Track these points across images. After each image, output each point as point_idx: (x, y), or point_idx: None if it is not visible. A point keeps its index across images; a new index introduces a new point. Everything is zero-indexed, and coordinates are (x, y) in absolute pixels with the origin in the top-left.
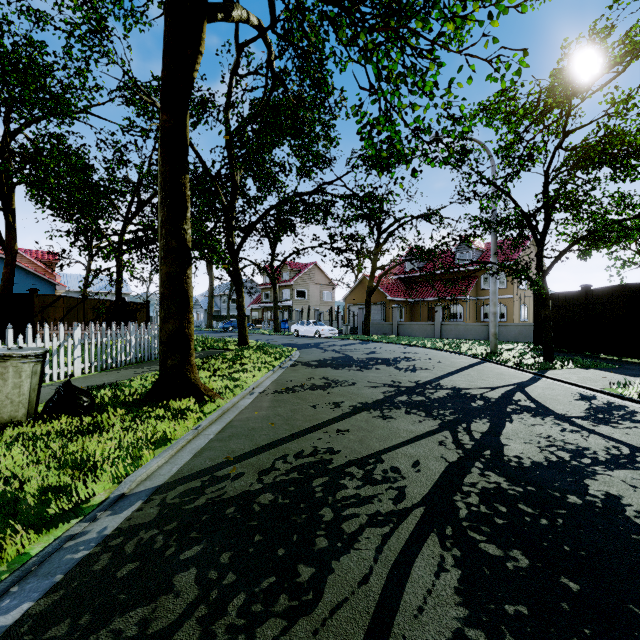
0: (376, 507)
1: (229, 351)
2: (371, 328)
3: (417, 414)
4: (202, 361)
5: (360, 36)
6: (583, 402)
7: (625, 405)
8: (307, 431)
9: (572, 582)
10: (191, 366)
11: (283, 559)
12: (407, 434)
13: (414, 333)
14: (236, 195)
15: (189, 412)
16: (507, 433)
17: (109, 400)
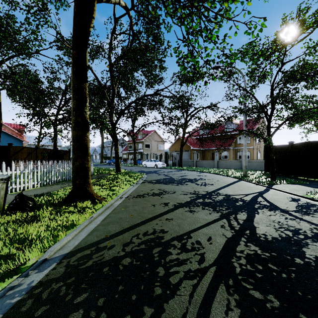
0: (188, 266)
1: (111, 175)
2: (183, 163)
3: (208, 209)
4: (96, 180)
5: (178, 10)
6: (294, 202)
7: (315, 204)
8: (150, 219)
9: (307, 317)
10: (89, 184)
11: (135, 302)
12: (203, 221)
13: (204, 165)
14: (114, 96)
15: (87, 209)
16: (257, 220)
17: (45, 202)
